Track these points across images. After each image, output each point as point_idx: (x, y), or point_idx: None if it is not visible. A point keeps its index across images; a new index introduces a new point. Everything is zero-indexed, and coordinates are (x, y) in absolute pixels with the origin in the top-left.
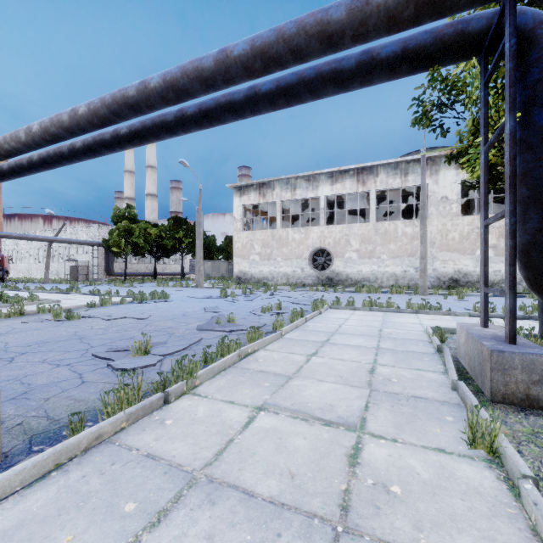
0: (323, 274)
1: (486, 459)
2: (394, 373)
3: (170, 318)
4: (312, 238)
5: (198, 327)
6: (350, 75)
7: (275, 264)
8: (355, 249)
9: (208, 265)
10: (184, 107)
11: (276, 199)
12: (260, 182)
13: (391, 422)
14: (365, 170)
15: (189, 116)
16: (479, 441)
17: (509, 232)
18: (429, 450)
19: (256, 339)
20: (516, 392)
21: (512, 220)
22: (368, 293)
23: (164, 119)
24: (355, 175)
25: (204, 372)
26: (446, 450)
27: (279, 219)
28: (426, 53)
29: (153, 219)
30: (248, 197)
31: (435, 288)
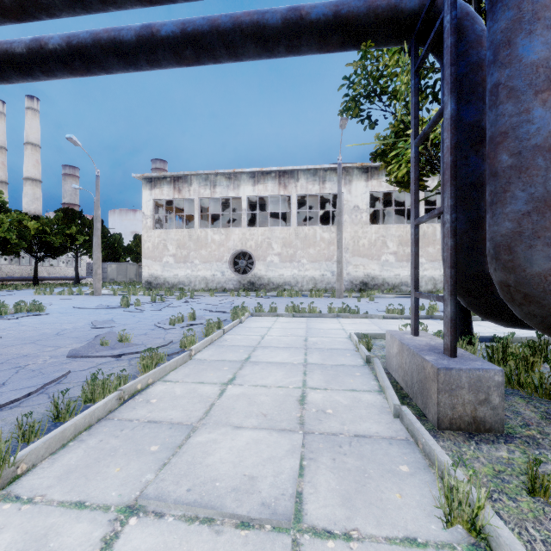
0: (245, 278)
1: (470, 545)
2: (328, 400)
3: (31, 340)
4: (233, 240)
5: (70, 353)
6: (275, 34)
7: (192, 267)
8: (277, 253)
9: (112, 268)
10: (43, 36)
11: (193, 196)
12: (174, 175)
13: (337, 495)
14: (286, 174)
15: (51, 50)
16: (456, 513)
17: (450, 230)
18: (398, 548)
19: (153, 367)
20: (463, 415)
21: (453, 216)
22: (290, 297)
23: (8, 48)
24: (276, 177)
25: (41, 444)
26: (418, 538)
27: (197, 218)
28: (359, 24)
29: (34, 210)
30: (160, 190)
31: (349, 290)
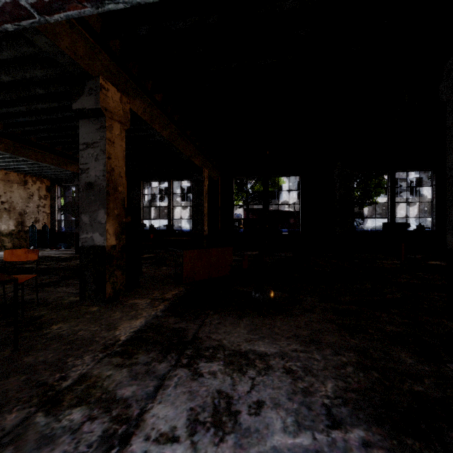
0: None
1: None
2: None
3: None
4: None
5: None
6: None
7: None
8: None
9: None
10: None
11: None
12: None
13: None
14: None
15: None
16: None
17: None
18: None
19: None
20: None
21: None
22: None
23: None
24: None
25: None
26: None
27: None
28: None
29: None
30: None
31: None
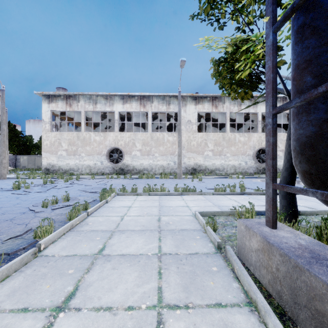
0: (117, 166)
1: None
2: None
3: None
4: (109, 140)
5: None
6: None
7: (80, 158)
8: (139, 149)
9: (24, 159)
10: None
11: (80, 109)
12: (66, 94)
13: None
14: (145, 98)
15: None
16: None
17: None
18: None
19: None
20: None
21: None
22: (147, 178)
23: None
24: (138, 99)
25: None
26: None
27: (83, 124)
28: None
29: None
30: (56, 104)
31: (185, 174)
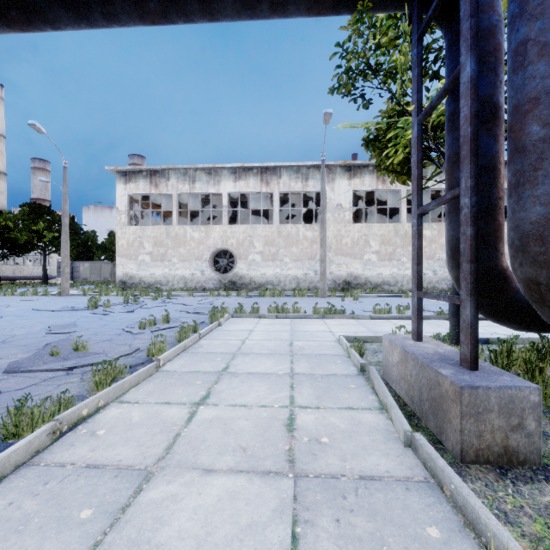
0: (226, 277)
1: None
2: (322, 423)
3: None
4: (214, 238)
5: (9, 366)
6: None
7: (170, 266)
8: (259, 251)
9: (85, 267)
10: None
11: (171, 191)
12: (151, 169)
13: None
14: (268, 170)
15: None
16: None
17: (470, 216)
18: None
19: (107, 384)
20: (492, 445)
21: (473, 199)
22: (272, 296)
23: None
24: (258, 174)
25: None
26: None
27: (175, 214)
28: None
29: None
30: (135, 185)
31: (332, 290)
